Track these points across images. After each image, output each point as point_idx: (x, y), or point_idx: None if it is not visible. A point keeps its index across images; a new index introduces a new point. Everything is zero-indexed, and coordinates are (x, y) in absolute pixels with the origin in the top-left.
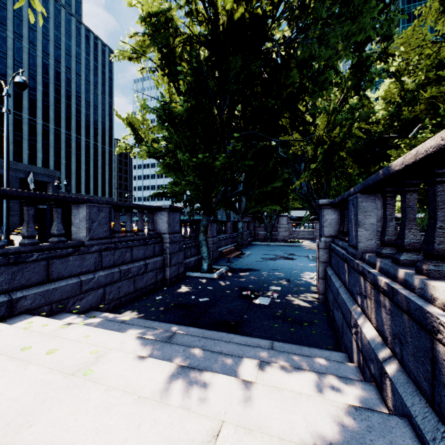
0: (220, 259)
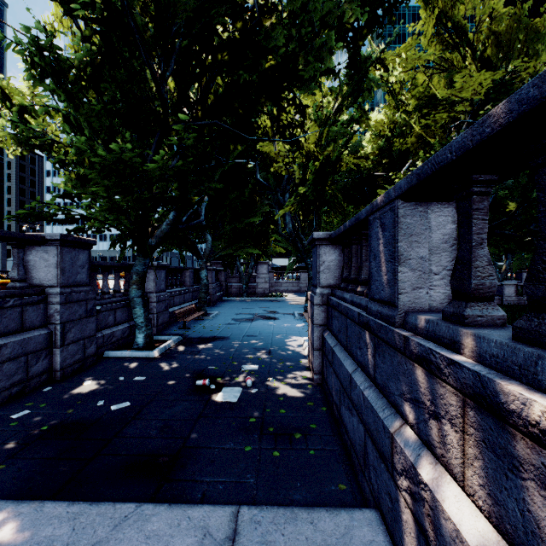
0: (171, 324)
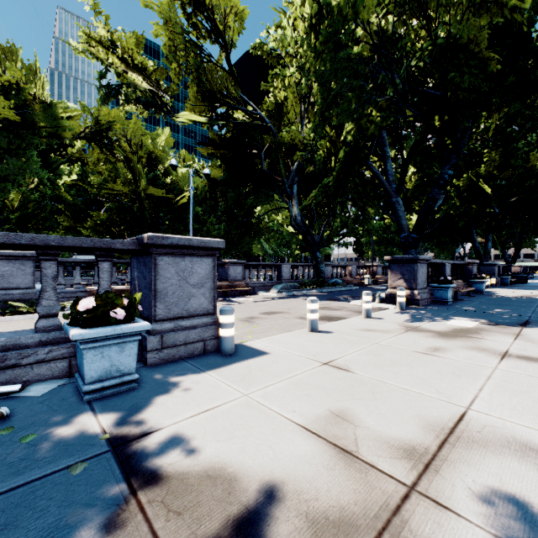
0: None
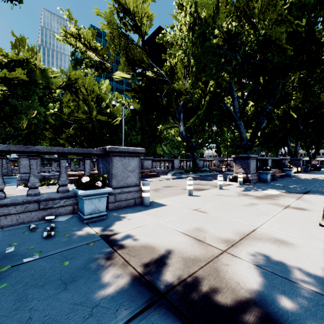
0: None
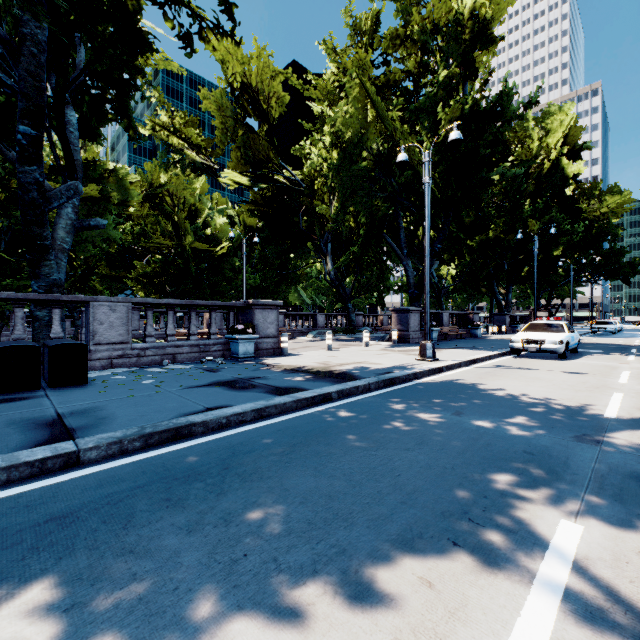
0: None
